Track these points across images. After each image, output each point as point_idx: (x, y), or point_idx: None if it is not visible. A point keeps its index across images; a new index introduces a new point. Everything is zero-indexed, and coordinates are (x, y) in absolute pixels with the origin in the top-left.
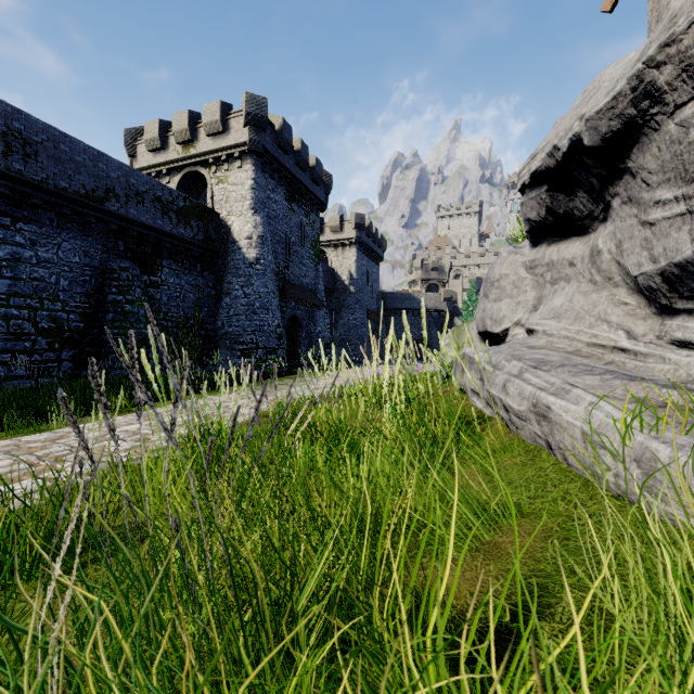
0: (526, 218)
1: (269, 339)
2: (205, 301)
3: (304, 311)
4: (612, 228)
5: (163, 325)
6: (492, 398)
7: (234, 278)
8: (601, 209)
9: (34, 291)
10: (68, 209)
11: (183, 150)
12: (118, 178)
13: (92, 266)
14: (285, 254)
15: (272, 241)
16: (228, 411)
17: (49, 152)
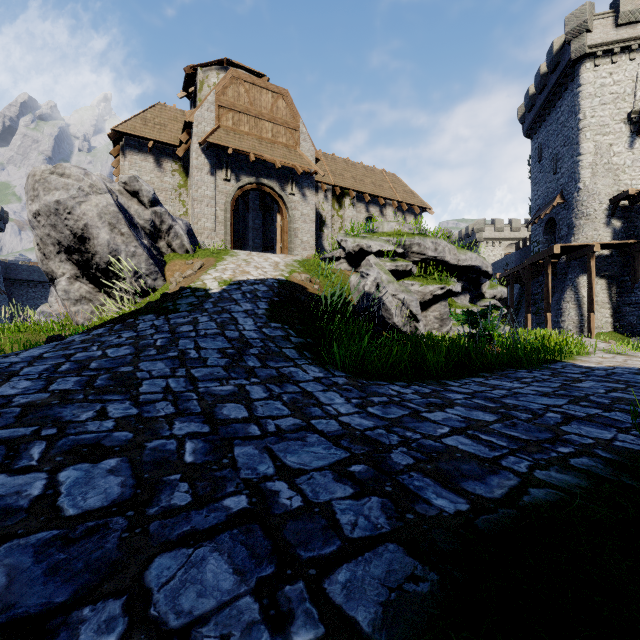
0: None
1: None
2: None
3: None
4: None
5: None
6: None
7: None
8: None
9: None
10: None
11: None
12: None
13: None
14: None
15: None
16: None
17: None
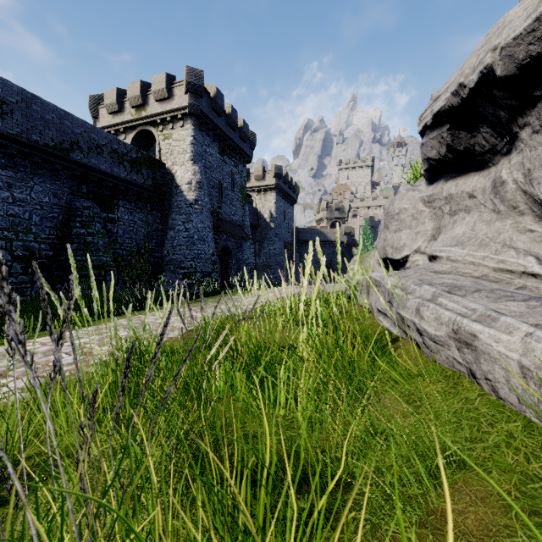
0: (425, 157)
1: (205, 265)
2: (154, 234)
3: (233, 242)
4: (519, 158)
5: (119, 254)
6: (403, 320)
7: (177, 215)
8: (505, 142)
9: (10, 225)
10: (39, 158)
11: (136, 112)
12: (81, 133)
13: (60, 205)
14: (219, 196)
15: (208, 186)
16: None
17: (23, 111)
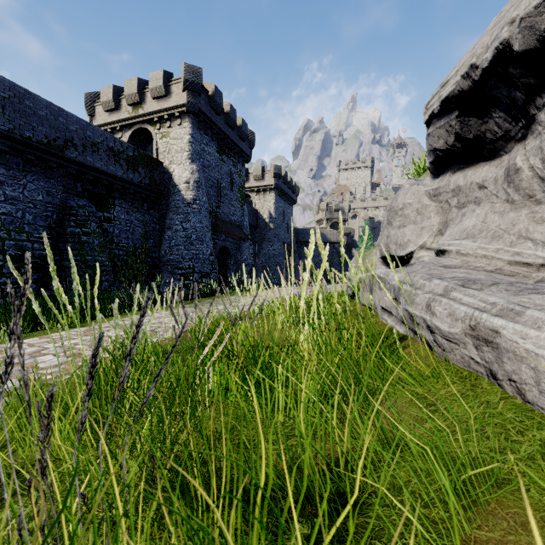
0: (432, 148)
1: (203, 265)
2: (151, 234)
3: (232, 243)
4: (536, 142)
5: (115, 254)
6: (412, 317)
7: (175, 215)
8: (521, 126)
9: (2, 223)
10: (32, 155)
11: (133, 110)
12: (76, 130)
13: (54, 203)
14: (217, 196)
15: (206, 185)
16: (161, 326)
17: (15, 106)
